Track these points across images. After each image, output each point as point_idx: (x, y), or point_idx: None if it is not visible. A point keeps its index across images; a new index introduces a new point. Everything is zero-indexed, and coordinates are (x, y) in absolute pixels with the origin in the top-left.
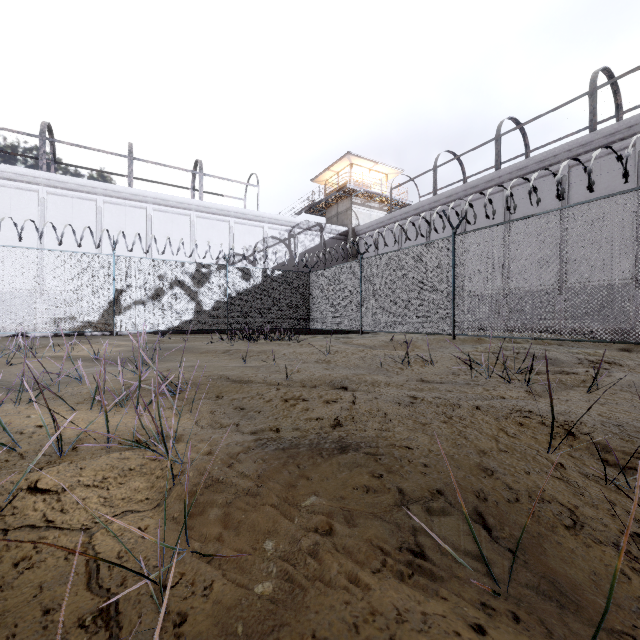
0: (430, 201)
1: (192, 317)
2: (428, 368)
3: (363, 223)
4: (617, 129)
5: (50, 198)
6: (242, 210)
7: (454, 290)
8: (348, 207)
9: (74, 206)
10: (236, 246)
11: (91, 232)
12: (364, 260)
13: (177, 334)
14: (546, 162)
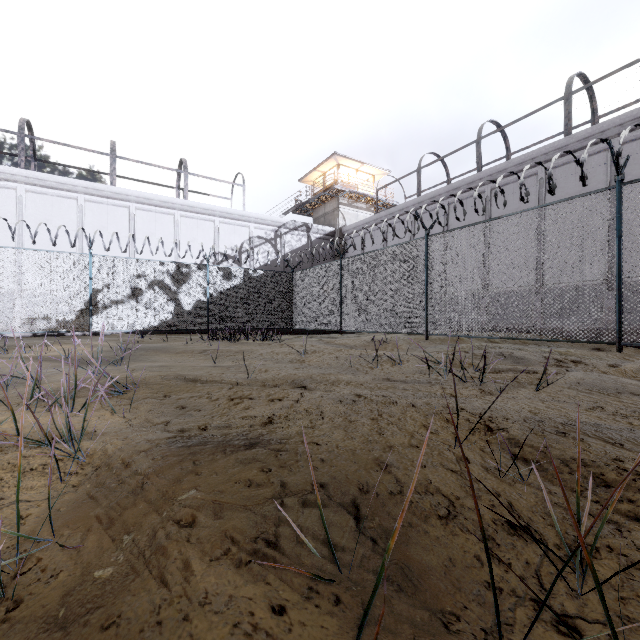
0: (414, 202)
1: (172, 317)
2: (398, 367)
3: (350, 223)
4: (591, 133)
5: (29, 196)
6: (227, 210)
7: (427, 290)
8: (335, 207)
9: (54, 204)
10: (221, 246)
11: (67, 231)
12: (343, 260)
13: (161, 334)
14: (524, 165)
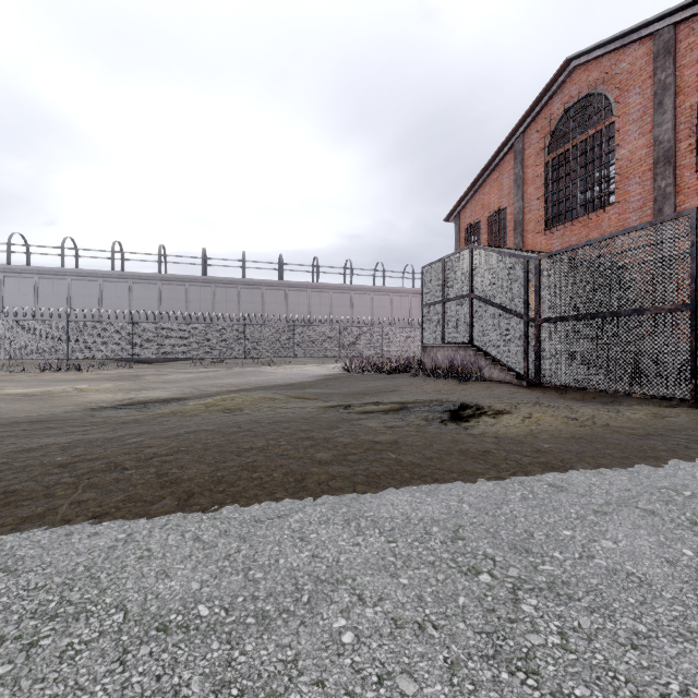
0: (5, 267)
1: None
2: None
3: None
4: (123, 274)
5: None
6: None
7: (69, 342)
8: None
9: None
10: None
11: None
12: (1, 320)
13: None
14: (92, 275)
